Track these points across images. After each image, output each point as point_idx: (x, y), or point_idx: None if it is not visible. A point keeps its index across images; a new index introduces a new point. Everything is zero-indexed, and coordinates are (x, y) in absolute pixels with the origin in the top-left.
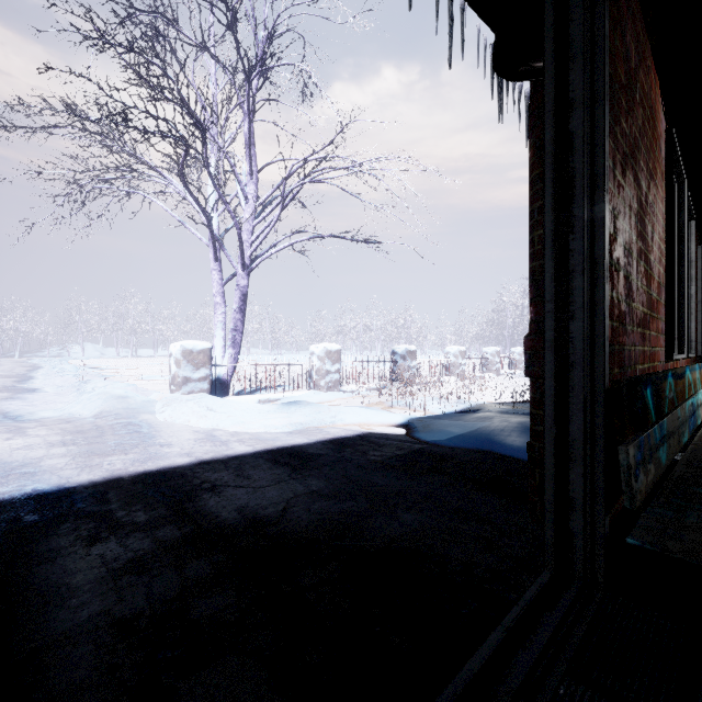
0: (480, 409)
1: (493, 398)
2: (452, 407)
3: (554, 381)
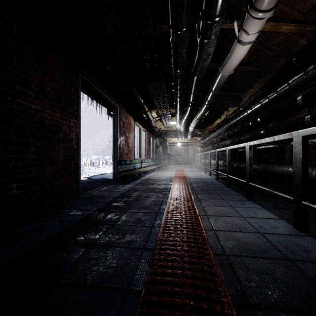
0: (104, 174)
1: (108, 172)
2: (96, 174)
3: (114, 161)
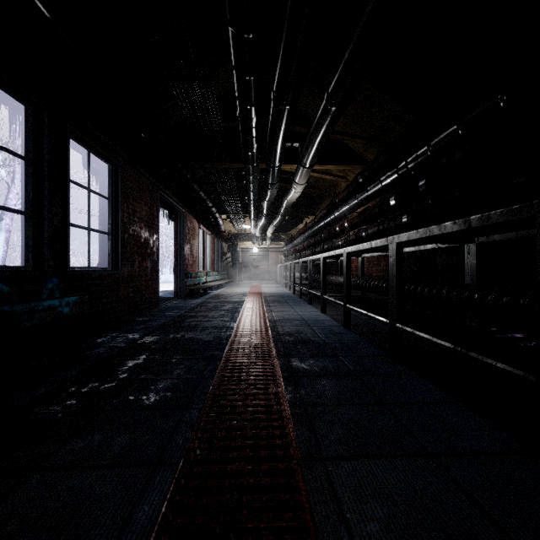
0: None
1: None
2: None
3: (179, 273)
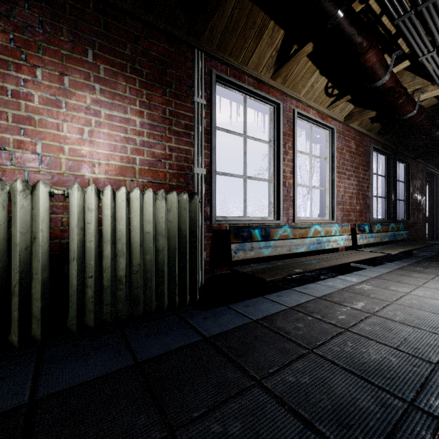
0: None
1: None
2: None
3: (435, 222)
